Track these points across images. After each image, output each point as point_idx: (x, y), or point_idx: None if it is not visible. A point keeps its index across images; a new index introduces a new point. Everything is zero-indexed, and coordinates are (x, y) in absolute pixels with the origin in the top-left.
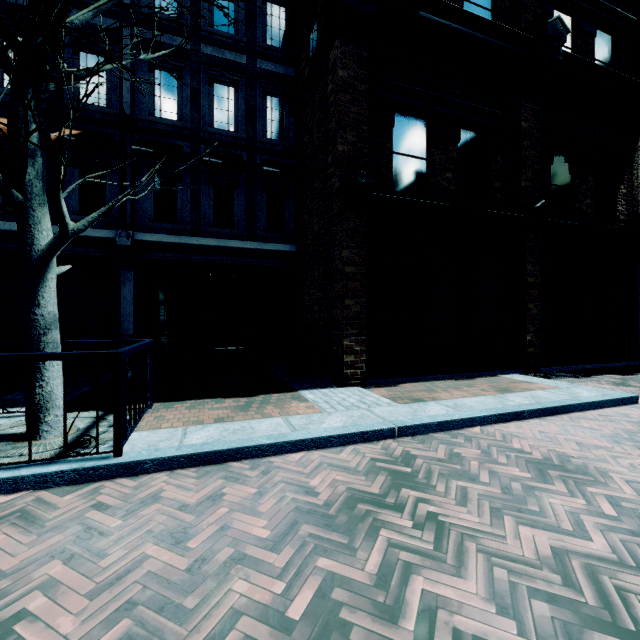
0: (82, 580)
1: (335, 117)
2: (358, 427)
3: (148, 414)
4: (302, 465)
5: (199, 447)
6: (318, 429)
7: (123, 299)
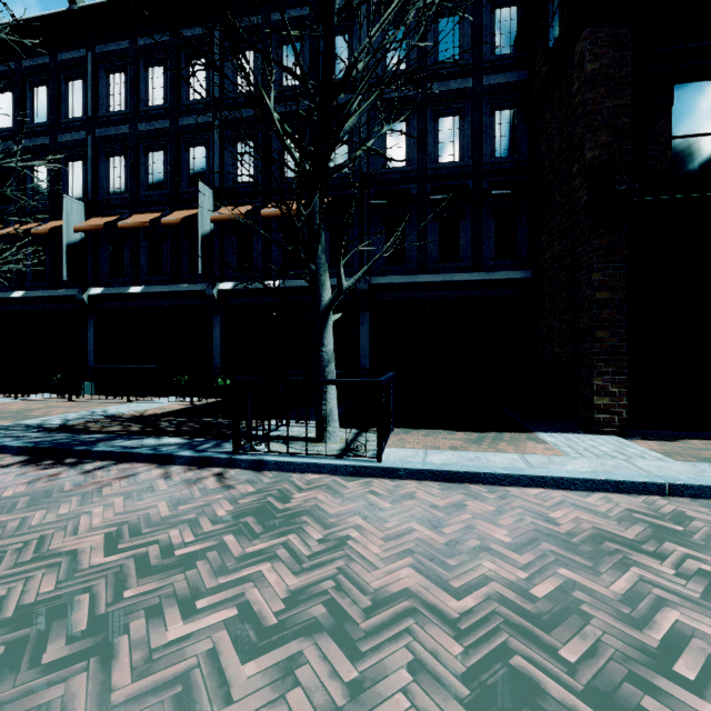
0: (376, 530)
1: (582, 120)
2: (610, 475)
3: (391, 436)
4: (541, 499)
5: (440, 466)
6: (559, 470)
7: (361, 337)
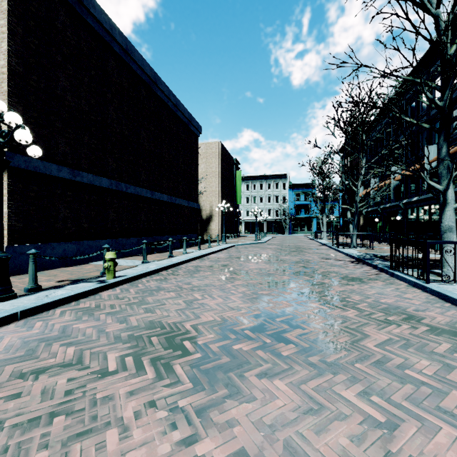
0: (363, 288)
1: None
2: None
3: None
4: (456, 315)
5: (447, 292)
6: None
7: None
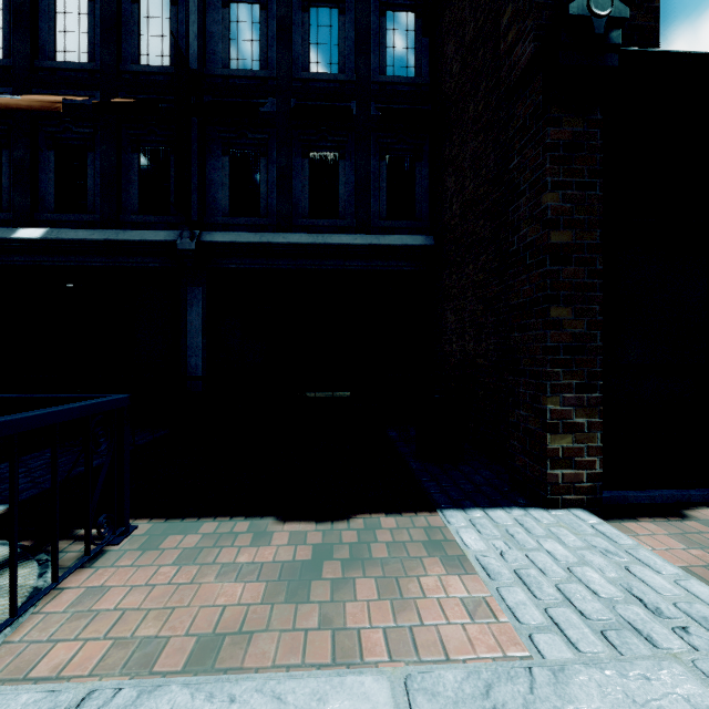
0: None
1: None
2: None
3: (91, 569)
4: None
5: None
6: None
7: (190, 325)
